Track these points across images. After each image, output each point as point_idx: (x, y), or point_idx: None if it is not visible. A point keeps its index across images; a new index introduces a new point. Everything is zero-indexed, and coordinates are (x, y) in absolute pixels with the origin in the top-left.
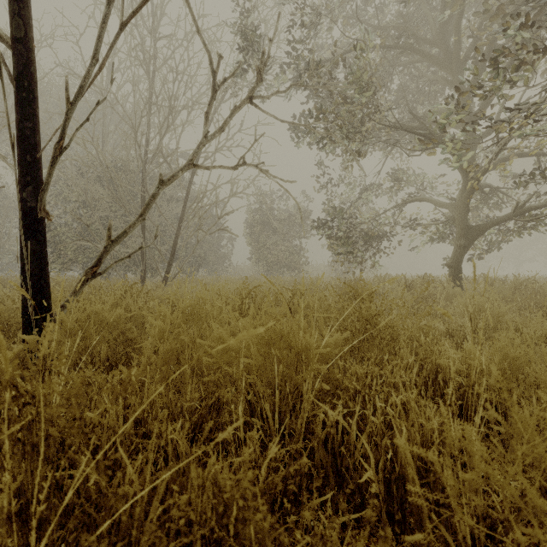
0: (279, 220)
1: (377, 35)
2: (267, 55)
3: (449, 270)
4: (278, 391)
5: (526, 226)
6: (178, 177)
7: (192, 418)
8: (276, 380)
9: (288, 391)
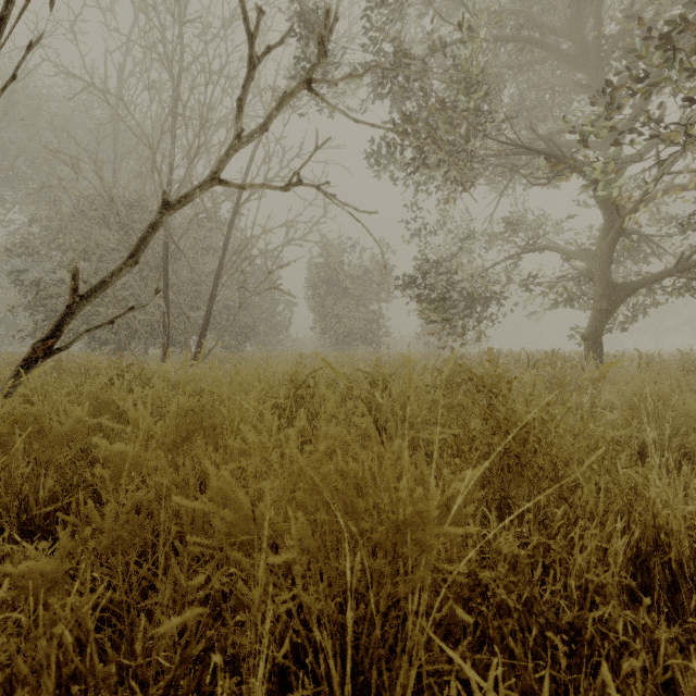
0: (351, 277)
1: (486, 22)
2: (335, 17)
3: (586, 344)
4: (351, 612)
5: (689, 284)
6: (193, 198)
7: (151, 691)
8: (348, 586)
9: (374, 611)
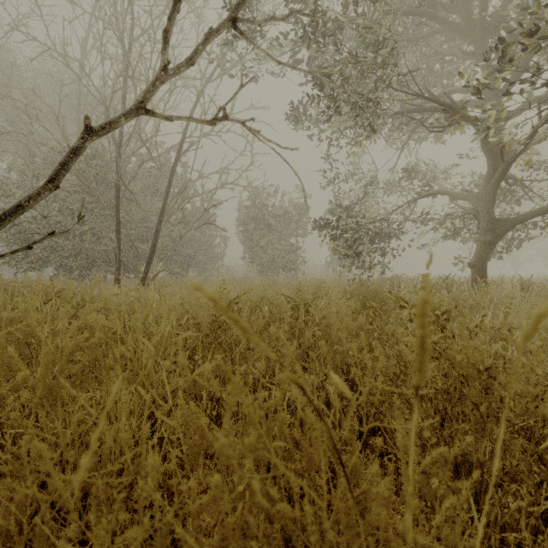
0: (274, 216)
1: None
2: None
3: (472, 270)
4: None
5: None
6: (118, 125)
7: None
8: None
9: None
